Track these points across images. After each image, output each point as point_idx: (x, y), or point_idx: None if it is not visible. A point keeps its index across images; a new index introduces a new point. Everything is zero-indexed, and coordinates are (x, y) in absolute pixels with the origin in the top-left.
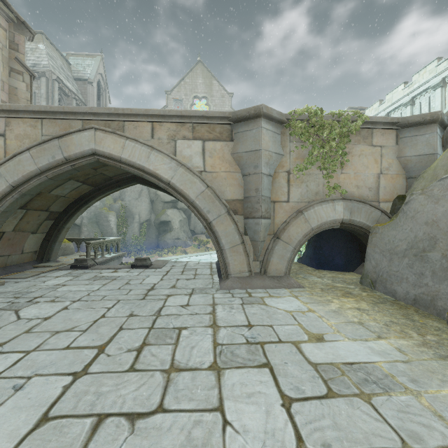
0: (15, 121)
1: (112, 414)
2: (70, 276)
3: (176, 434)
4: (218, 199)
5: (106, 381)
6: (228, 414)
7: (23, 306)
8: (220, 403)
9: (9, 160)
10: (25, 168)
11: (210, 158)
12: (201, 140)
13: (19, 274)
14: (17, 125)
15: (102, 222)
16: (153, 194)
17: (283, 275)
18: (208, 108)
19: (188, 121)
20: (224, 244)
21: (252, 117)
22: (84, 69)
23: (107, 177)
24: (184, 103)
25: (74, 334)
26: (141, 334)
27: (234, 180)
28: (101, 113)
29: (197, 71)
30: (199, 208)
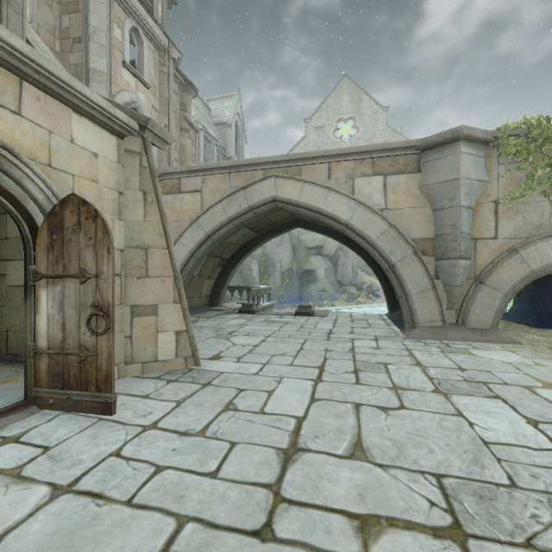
0: (209, 178)
1: (363, 404)
2: (243, 318)
3: (428, 421)
4: (403, 239)
5: (343, 387)
6: (471, 419)
7: (228, 336)
8: (459, 412)
9: (205, 212)
10: (218, 218)
11: (392, 194)
12: (382, 175)
13: (202, 315)
14: (210, 181)
15: (245, 271)
16: (295, 240)
17: (488, 328)
18: (356, 131)
19: (368, 156)
20: (410, 289)
21: (447, 142)
22: (223, 112)
23: (271, 222)
24: (326, 129)
25: (289, 358)
26: (348, 363)
27: (421, 216)
28: (280, 161)
29: (341, 87)
30: (381, 249)
